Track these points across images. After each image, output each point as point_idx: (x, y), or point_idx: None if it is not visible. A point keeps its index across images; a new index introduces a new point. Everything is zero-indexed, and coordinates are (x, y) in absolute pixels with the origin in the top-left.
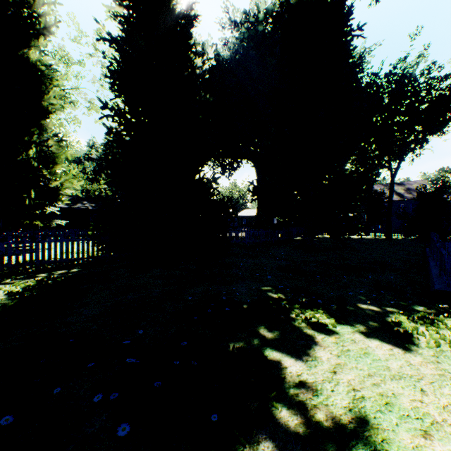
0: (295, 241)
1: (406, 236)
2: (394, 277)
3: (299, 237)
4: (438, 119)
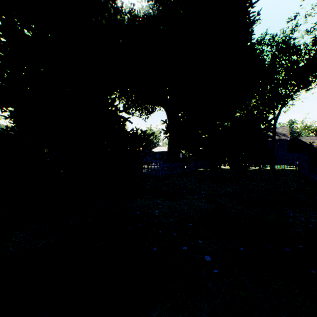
0: (200, 172)
1: (282, 167)
2: (314, 213)
3: (202, 168)
4: (315, 73)
